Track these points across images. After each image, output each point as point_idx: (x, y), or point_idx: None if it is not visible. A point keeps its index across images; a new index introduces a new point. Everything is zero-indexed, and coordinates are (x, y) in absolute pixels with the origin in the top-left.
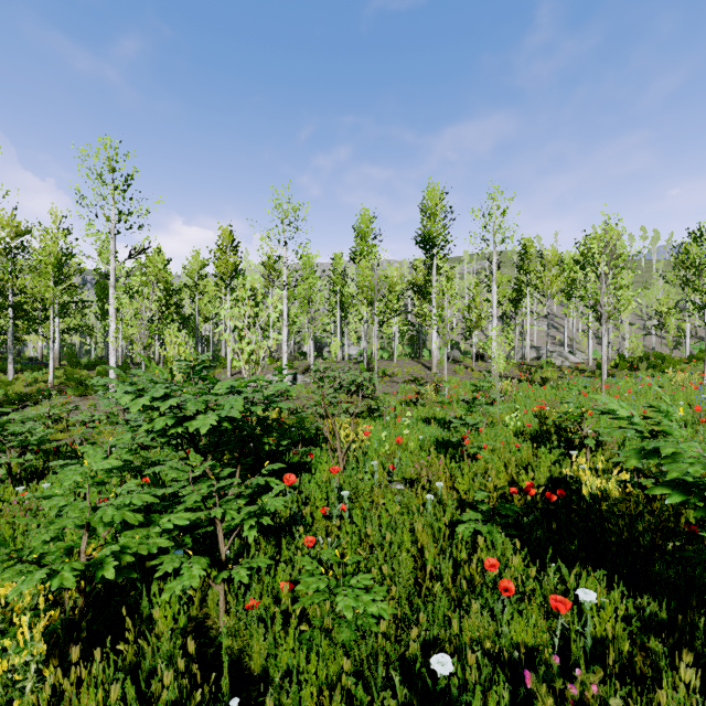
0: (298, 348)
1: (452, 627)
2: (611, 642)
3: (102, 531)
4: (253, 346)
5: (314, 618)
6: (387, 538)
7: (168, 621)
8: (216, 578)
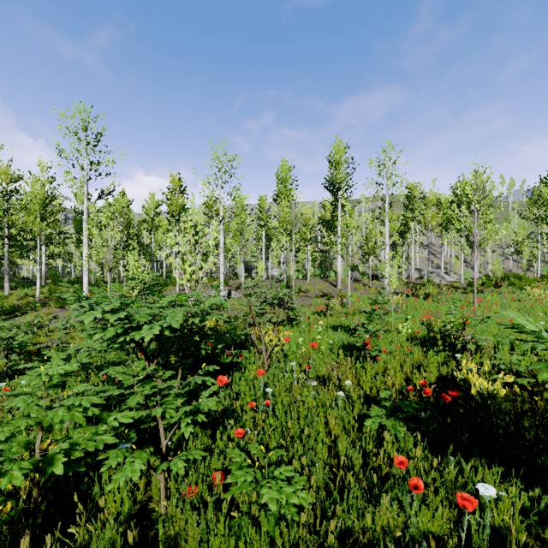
0: (232, 270)
1: (366, 518)
2: (509, 532)
3: (57, 427)
4: (193, 268)
5: (242, 505)
6: (305, 432)
7: (116, 504)
8: (157, 469)
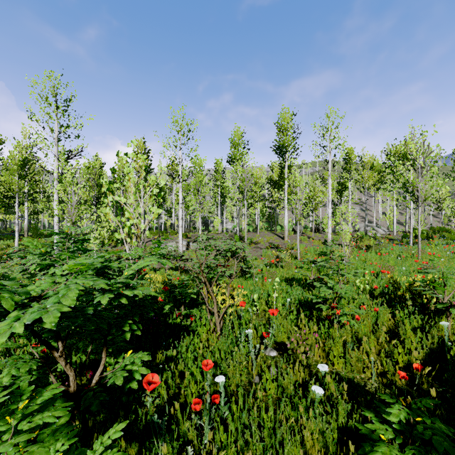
0: (193, 224)
1: None
2: None
3: None
4: (134, 220)
5: None
6: None
7: None
8: None
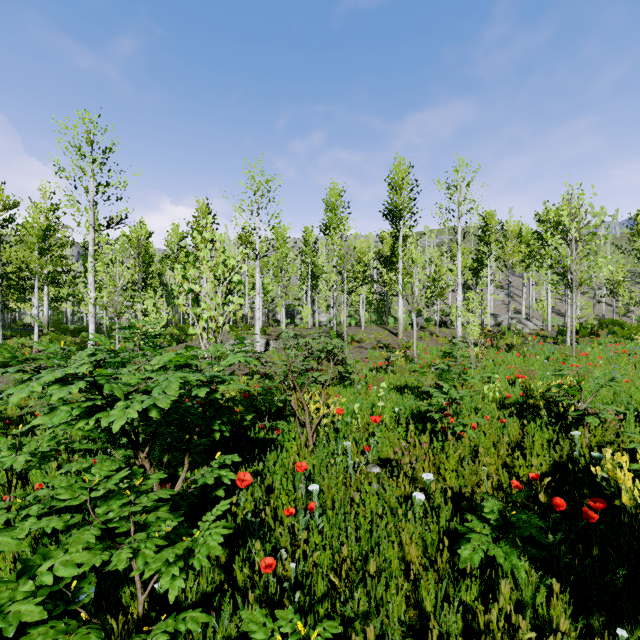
0: (272, 315)
1: None
2: None
3: None
4: (211, 312)
5: None
6: (371, 571)
7: None
8: None
